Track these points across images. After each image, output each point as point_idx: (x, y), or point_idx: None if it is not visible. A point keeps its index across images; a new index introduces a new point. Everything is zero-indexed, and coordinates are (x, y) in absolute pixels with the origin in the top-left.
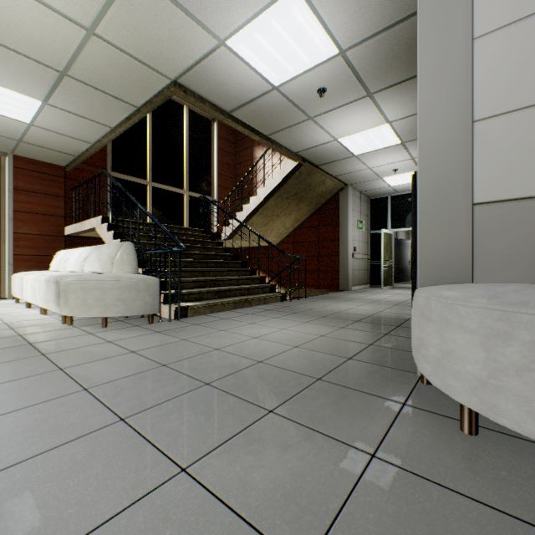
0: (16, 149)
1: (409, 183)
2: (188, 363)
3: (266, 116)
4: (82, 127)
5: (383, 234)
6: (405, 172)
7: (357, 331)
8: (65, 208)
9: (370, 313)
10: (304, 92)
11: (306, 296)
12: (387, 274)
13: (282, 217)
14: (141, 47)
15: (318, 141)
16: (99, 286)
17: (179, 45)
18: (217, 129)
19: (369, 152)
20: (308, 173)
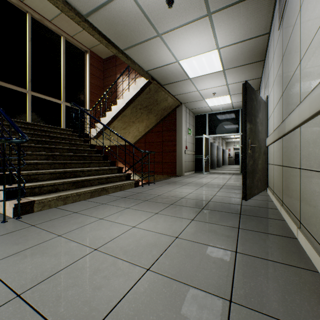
0: None
1: (220, 105)
2: None
3: (120, 27)
4: None
5: (204, 138)
6: (220, 96)
7: (209, 225)
8: None
9: (208, 197)
10: (155, 0)
11: (154, 181)
12: (206, 164)
13: (136, 124)
14: None
15: (164, 61)
16: None
17: None
18: (89, 58)
19: (200, 76)
20: (156, 90)
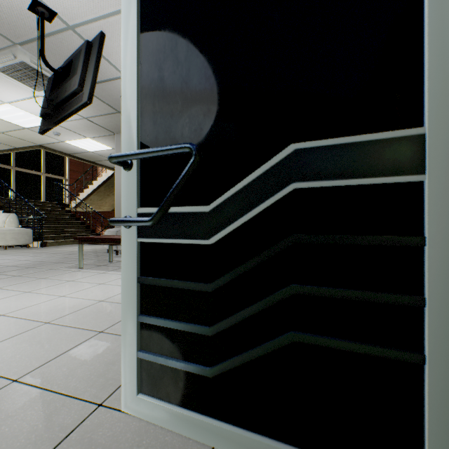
0: None
1: None
2: (49, 252)
3: (90, 157)
4: None
5: None
6: None
7: None
8: None
9: None
10: (105, 154)
11: None
12: None
13: (111, 196)
14: (25, 138)
15: None
16: (3, 232)
17: (43, 140)
18: None
19: None
20: None
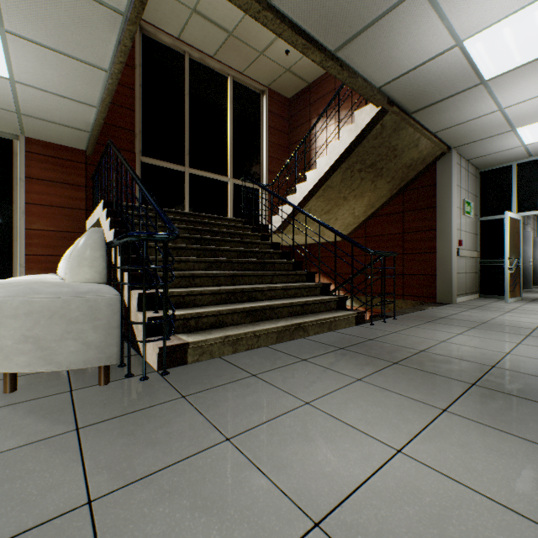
0: (24, 128)
1: None
2: None
3: None
4: (71, 76)
5: (507, 219)
6: None
7: None
8: (86, 200)
9: None
10: None
11: (392, 313)
12: (513, 280)
13: (350, 201)
14: None
15: (424, 53)
16: None
17: None
18: (267, 103)
19: (516, 69)
20: (395, 127)
